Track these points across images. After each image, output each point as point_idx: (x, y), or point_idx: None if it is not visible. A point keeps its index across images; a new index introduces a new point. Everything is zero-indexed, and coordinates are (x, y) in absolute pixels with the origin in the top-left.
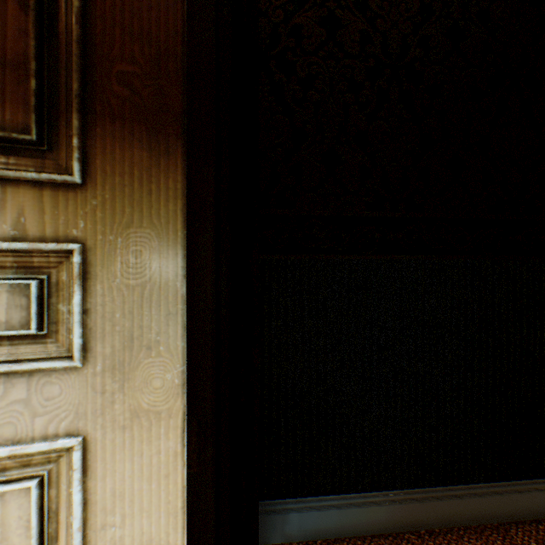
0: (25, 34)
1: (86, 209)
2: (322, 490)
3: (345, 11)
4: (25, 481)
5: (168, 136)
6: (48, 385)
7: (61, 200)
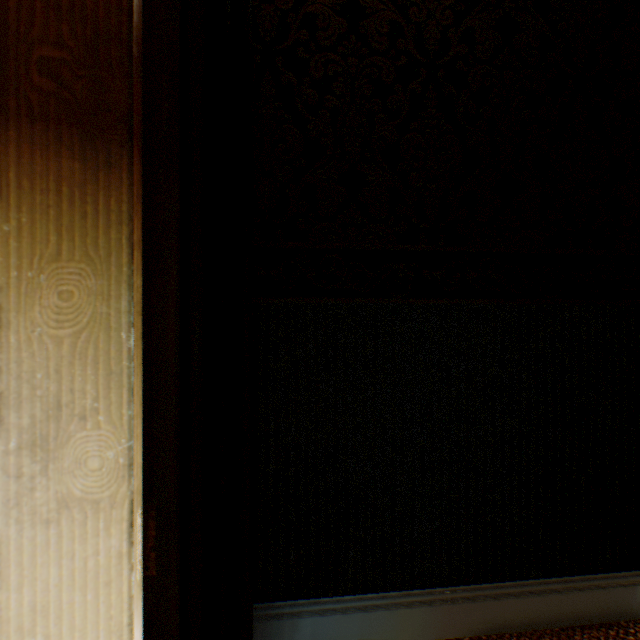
0: None
1: None
2: (341, 589)
3: None
4: None
5: (109, 143)
6: None
7: None
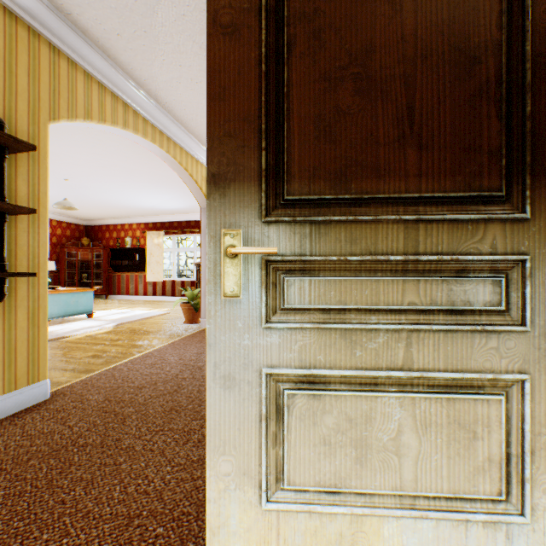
0: (498, 134)
1: (527, 233)
2: None
3: None
4: (495, 395)
5: None
6: (506, 340)
7: (514, 229)
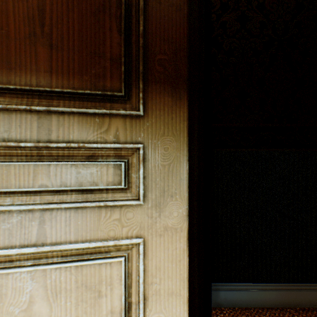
0: (119, 45)
1: (144, 127)
2: (237, 280)
3: (250, 11)
4: (119, 258)
5: (180, 90)
6: (128, 212)
7: (133, 123)
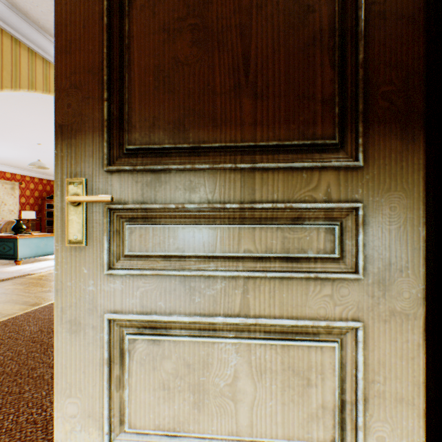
0: (331, 82)
1: (362, 181)
2: None
3: None
4: (329, 342)
5: (412, 129)
6: (341, 288)
7: (348, 177)
